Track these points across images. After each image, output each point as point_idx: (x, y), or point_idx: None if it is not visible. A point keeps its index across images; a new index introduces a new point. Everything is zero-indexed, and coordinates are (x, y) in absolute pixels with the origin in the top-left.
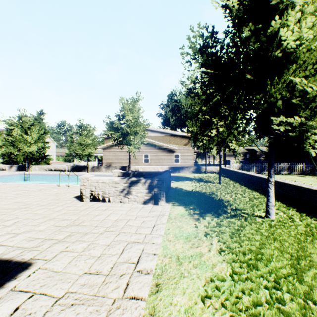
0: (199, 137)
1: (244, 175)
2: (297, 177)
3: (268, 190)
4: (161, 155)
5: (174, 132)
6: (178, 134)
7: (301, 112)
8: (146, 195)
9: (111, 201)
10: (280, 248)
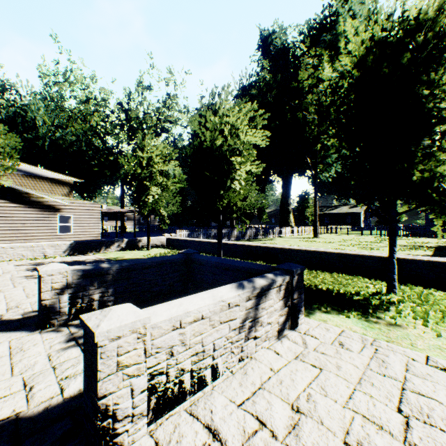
0: (148, 189)
1: (235, 246)
2: None
3: (394, 262)
4: (24, 217)
5: (35, 168)
6: (46, 176)
7: None
8: (281, 315)
9: (219, 372)
10: None
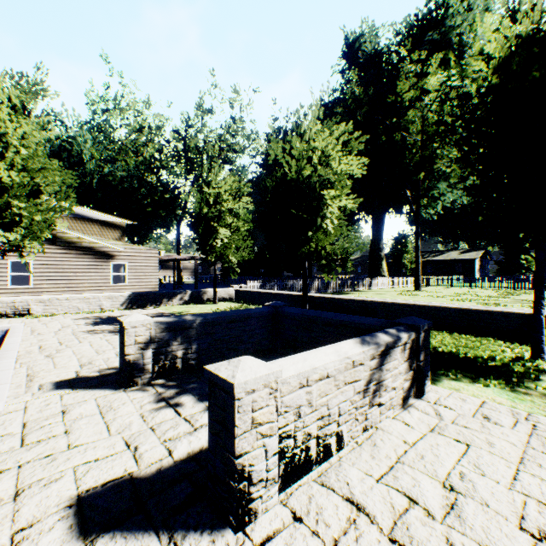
0: (215, 231)
1: (322, 299)
2: None
3: (541, 319)
4: (76, 265)
5: (84, 209)
6: (96, 218)
7: None
8: (406, 379)
9: (344, 442)
10: None
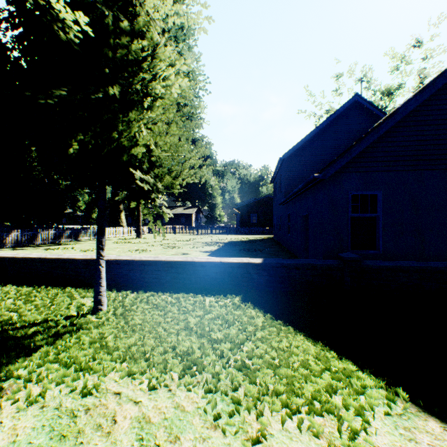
0: None
1: None
2: (19, 251)
3: (101, 270)
4: None
5: None
6: None
7: (157, 171)
8: None
9: None
10: (170, 331)
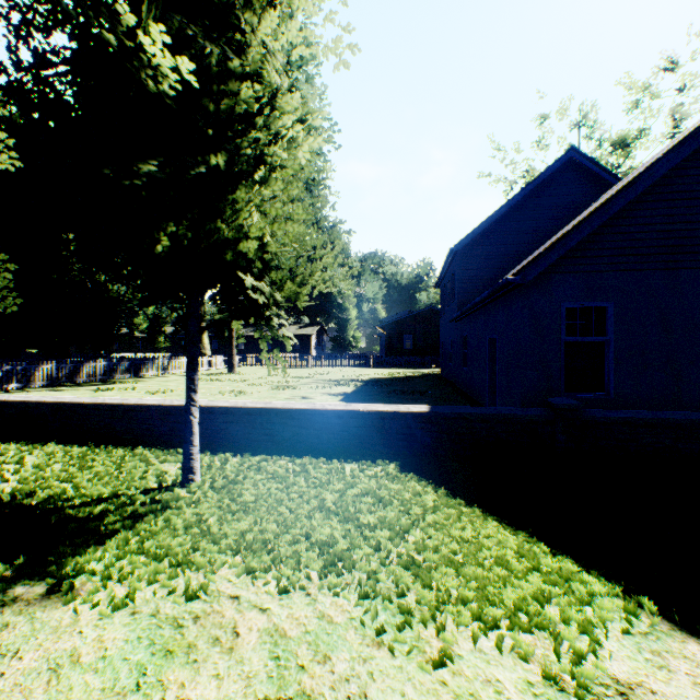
0: None
1: None
2: (56, 393)
3: (193, 422)
4: None
5: None
6: None
7: (275, 275)
8: None
9: None
10: (298, 512)
